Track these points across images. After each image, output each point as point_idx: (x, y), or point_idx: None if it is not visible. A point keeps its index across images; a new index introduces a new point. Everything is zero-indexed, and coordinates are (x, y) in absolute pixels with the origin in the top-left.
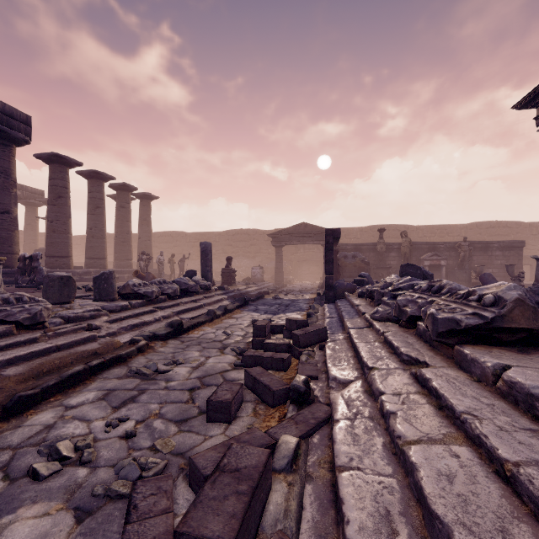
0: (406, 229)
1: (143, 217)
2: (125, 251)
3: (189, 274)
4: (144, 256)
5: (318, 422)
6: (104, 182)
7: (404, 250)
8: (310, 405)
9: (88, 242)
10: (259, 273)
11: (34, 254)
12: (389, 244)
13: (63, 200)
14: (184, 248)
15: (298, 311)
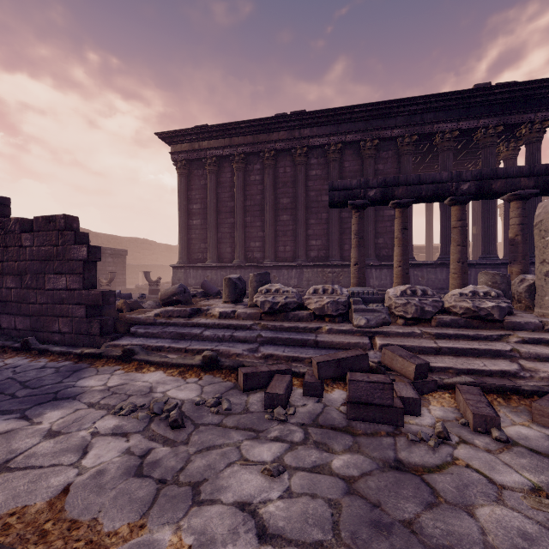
0: None
1: None
2: None
3: None
4: None
5: None
6: None
7: None
8: None
9: None
10: None
11: None
12: None
13: None
14: None
15: (78, 371)
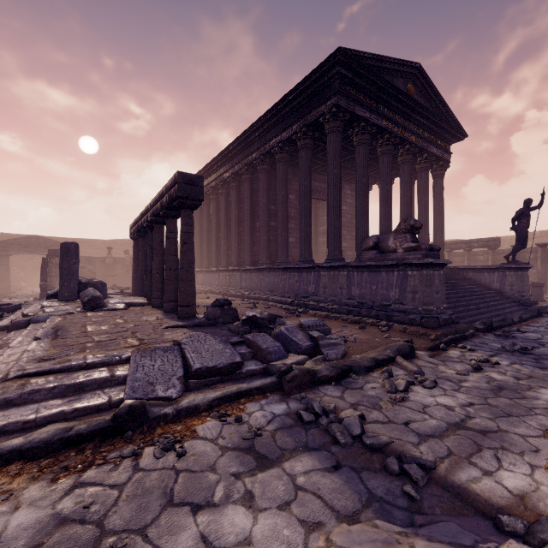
0: None
1: None
2: None
3: None
4: None
5: (4, 319)
6: None
7: (127, 263)
8: (3, 318)
9: None
10: None
11: None
12: (117, 258)
13: None
14: None
15: None
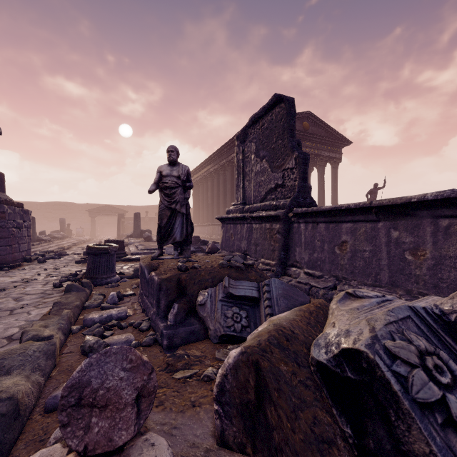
0: None
1: None
2: None
3: (57, 232)
4: None
5: None
6: None
7: (156, 221)
8: None
9: None
10: (81, 231)
11: None
12: (151, 218)
13: None
14: None
15: None
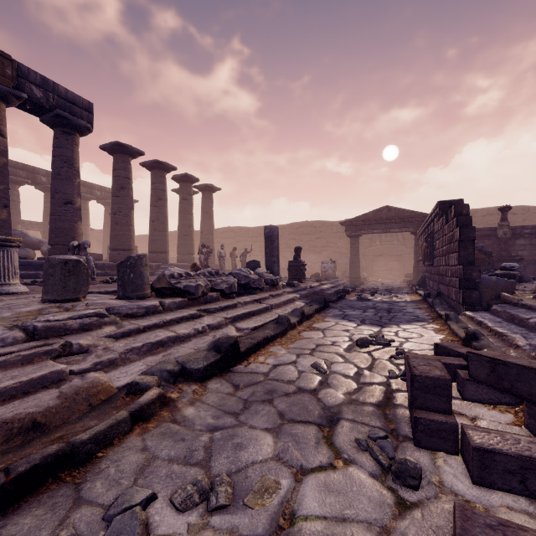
0: (525, 211)
1: (205, 210)
2: (187, 245)
3: (251, 266)
4: (204, 249)
5: None
6: (166, 173)
7: None
8: None
9: (150, 236)
10: (331, 268)
11: (81, 242)
12: (515, 228)
13: (125, 190)
14: (246, 244)
15: (418, 321)
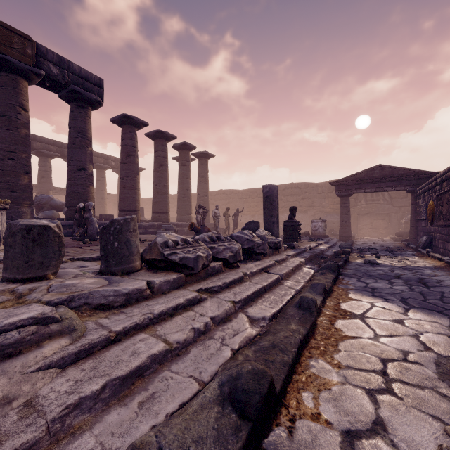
0: None
1: (201, 175)
2: (186, 206)
3: (250, 227)
4: (200, 209)
5: None
6: (167, 142)
7: None
8: None
9: (153, 198)
10: (321, 227)
11: (86, 204)
12: None
13: (132, 158)
14: (236, 204)
15: None
